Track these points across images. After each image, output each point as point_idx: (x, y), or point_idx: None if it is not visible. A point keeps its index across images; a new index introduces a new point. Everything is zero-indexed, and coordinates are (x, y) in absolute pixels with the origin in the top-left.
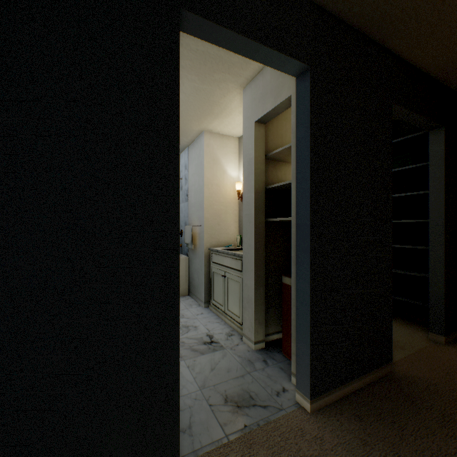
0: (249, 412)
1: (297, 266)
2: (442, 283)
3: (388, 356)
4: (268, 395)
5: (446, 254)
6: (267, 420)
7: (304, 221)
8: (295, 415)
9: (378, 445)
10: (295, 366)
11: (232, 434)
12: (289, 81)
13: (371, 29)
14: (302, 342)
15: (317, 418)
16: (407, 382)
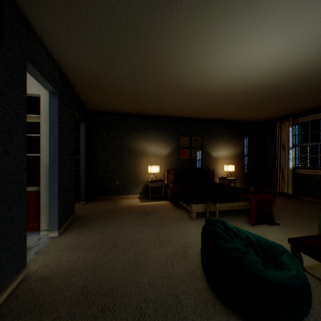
0: (32, 249)
1: (50, 177)
2: (85, 181)
3: (74, 210)
4: (35, 242)
5: (86, 170)
6: (44, 246)
7: (55, 157)
8: (54, 239)
9: (84, 229)
10: (49, 222)
11: (33, 256)
12: (39, 87)
13: (73, 83)
14: (53, 209)
15: (62, 235)
16: (81, 216)
